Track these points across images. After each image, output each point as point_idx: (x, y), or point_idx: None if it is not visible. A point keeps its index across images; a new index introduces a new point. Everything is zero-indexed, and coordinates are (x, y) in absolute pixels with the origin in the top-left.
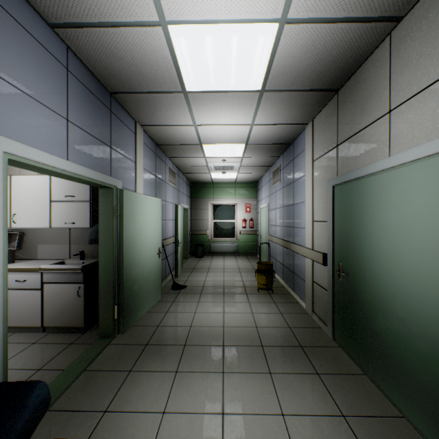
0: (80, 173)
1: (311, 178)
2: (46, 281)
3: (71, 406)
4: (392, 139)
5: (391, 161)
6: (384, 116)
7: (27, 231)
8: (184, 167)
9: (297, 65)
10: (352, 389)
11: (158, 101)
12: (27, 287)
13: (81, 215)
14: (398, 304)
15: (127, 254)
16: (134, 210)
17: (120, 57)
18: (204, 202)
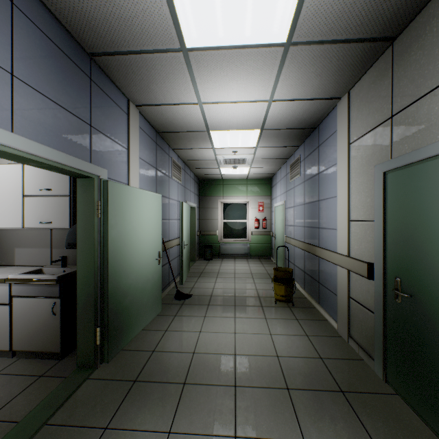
0: (35, 153)
1: (347, 166)
2: (15, 294)
3: None
4: None
5: None
6: None
7: (2, 232)
8: (191, 160)
9: None
10: None
11: (151, 67)
12: None
13: (59, 213)
14: None
15: (113, 262)
16: (124, 207)
17: None
18: (213, 201)
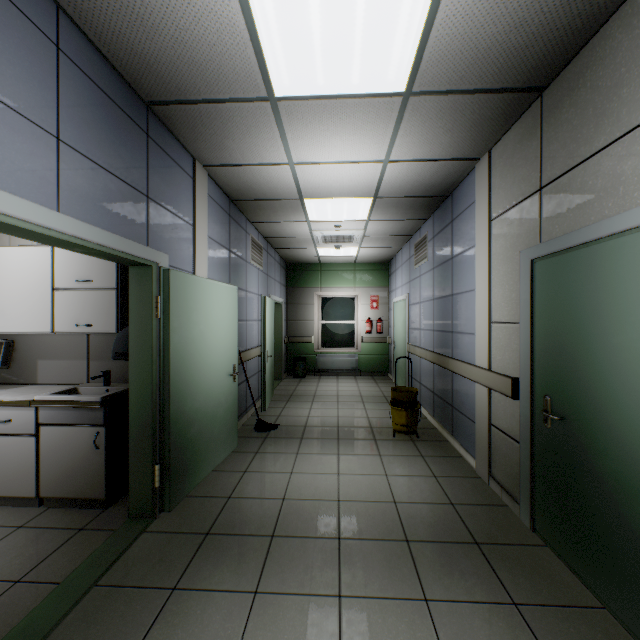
0: (84, 237)
1: (487, 250)
2: (43, 422)
3: None
4: None
5: None
6: None
7: (20, 338)
8: (276, 238)
9: (475, 36)
10: None
11: (227, 119)
12: (14, 431)
13: (102, 312)
14: None
15: (176, 378)
16: (190, 304)
17: (154, 26)
18: (306, 294)
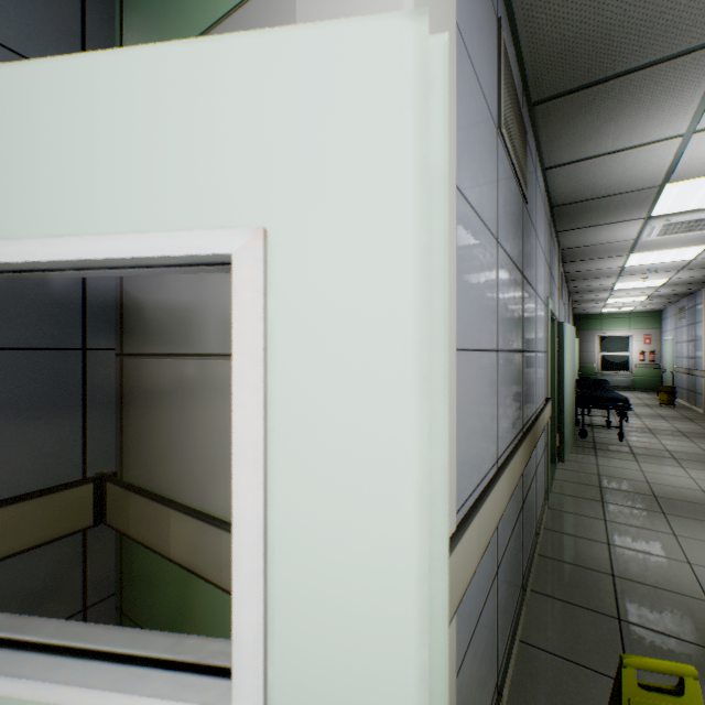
0: None
1: (704, 325)
2: None
3: None
4: None
5: None
6: None
7: None
8: (579, 308)
9: (681, 281)
10: None
11: (592, 292)
12: None
13: None
14: None
15: None
16: None
17: (587, 288)
18: (588, 335)
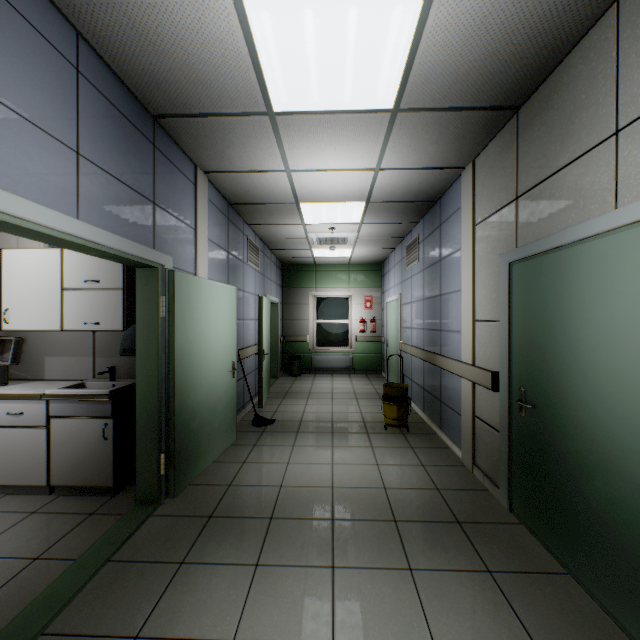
0: (100, 242)
1: (471, 253)
2: (54, 414)
3: (81, 626)
4: (622, 179)
5: (620, 216)
6: (606, 141)
7: (28, 336)
8: (273, 239)
9: (454, 62)
10: (549, 600)
11: (229, 131)
12: (25, 423)
13: (109, 311)
14: (634, 460)
15: (180, 373)
16: (193, 304)
17: (164, 51)
18: (302, 294)
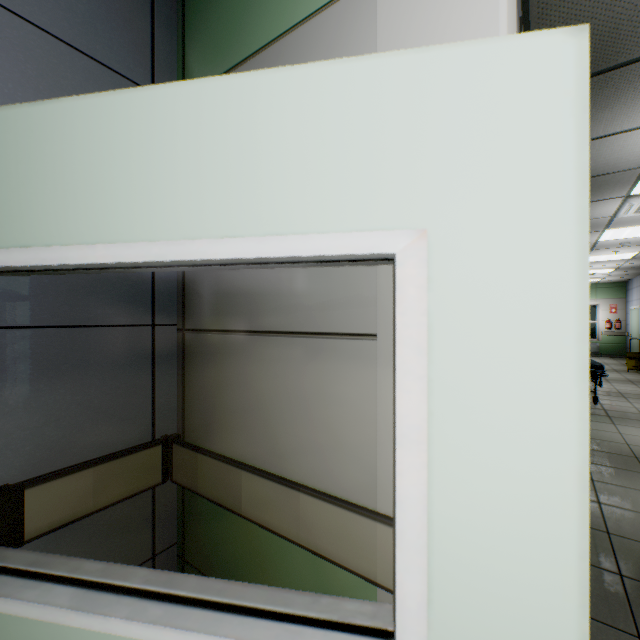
0: None
1: None
2: None
3: None
4: None
5: None
6: None
7: None
8: None
9: None
10: None
11: None
12: None
13: None
14: None
15: None
16: None
17: None
18: None
